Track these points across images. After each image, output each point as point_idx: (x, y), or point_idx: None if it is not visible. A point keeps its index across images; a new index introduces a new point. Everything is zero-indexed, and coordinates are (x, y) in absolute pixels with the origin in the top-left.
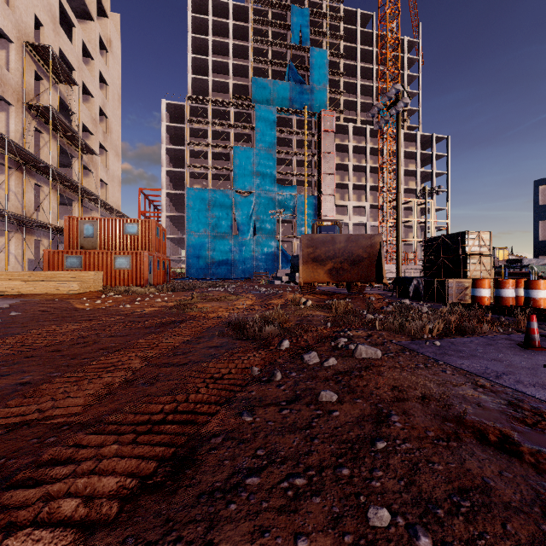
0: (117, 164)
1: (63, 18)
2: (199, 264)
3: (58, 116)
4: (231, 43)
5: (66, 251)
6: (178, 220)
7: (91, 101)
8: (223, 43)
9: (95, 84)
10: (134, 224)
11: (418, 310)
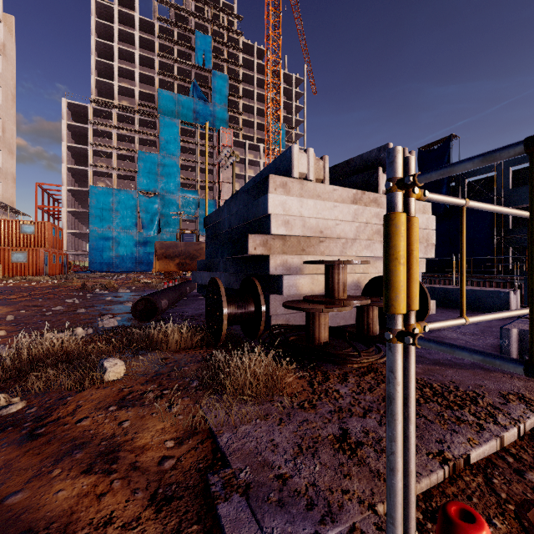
0: (11, 161)
1: None
2: (102, 258)
3: None
4: (137, 54)
5: None
6: (81, 215)
7: None
8: (130, 51)
9: None
10: (30, 225)
11: None
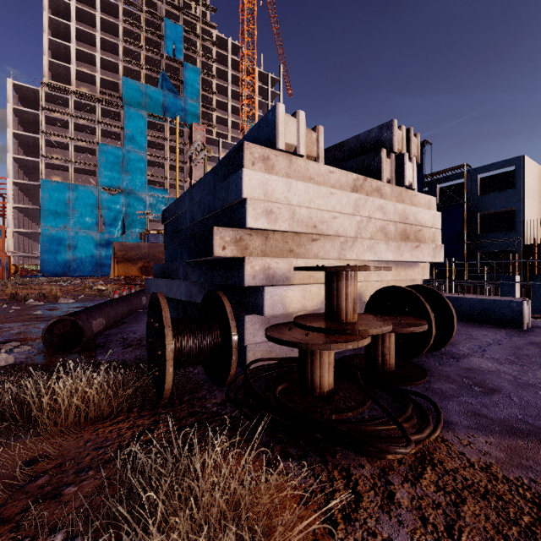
0: None
1: None
2: (57, 261)
3: None
4: (99, 37)
5: None
6: (31, 212)
7: None
8: (90, 33)
9: None
10: None
11: None
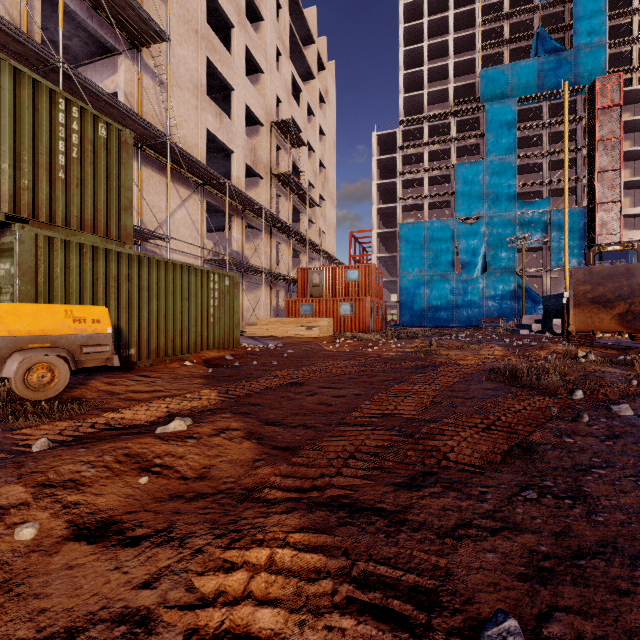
0: (332, 211)
1: (293, 88)
2: (412, 310)
3: (293, 179)
4: (452, 39)
5: (301, 299)
6: (389, 261)
7: (313, 155)
8: (442, 42)
9: (316, 138)
10: (355, 270)
11: None
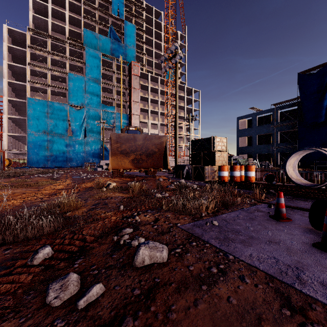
0: None
1: None
2: (39, 156)
3: None
4: (67, 0)
5: None
6: (20, 122)
7: None
8: None
9: None
10: None
11: (191, 187)
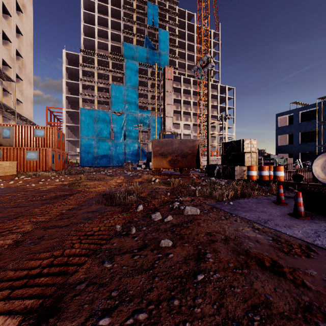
0: (29, 89)
1: None
2: (88, 157)
3: None
4: (110, 19)
5: None
6: (74, 129)
7: (9, 44)
8: (105, 18)
9: (13, 33)
10: (41, 130)
11: (219, 183)
